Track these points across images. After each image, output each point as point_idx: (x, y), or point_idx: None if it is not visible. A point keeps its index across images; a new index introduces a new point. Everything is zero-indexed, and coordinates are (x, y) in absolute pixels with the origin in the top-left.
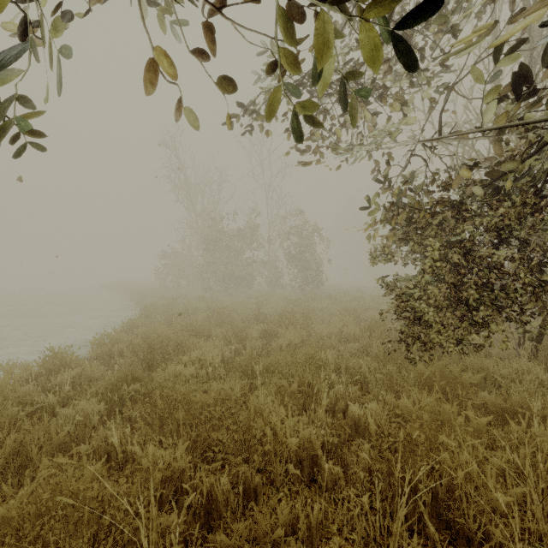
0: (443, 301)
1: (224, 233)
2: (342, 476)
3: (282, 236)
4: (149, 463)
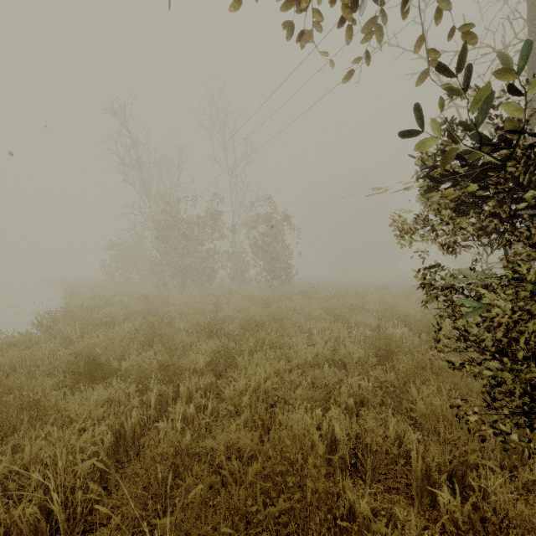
0: None
1: (180, 219)
2: None
3: (248, 225)
4: None
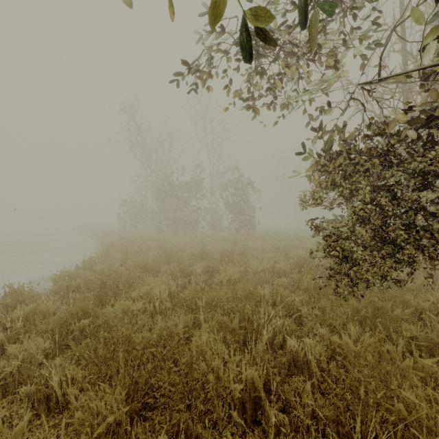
0: (369, 241)
1: (174, 185)
2: (287, 422)
3: (222, 188)
4: (83, 415)
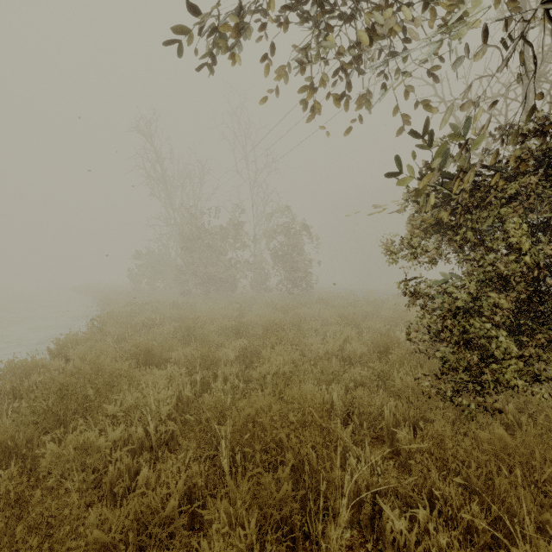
0: (510, 317)
1: (204, 230)
2: None
3: (269, 235)
4: None
